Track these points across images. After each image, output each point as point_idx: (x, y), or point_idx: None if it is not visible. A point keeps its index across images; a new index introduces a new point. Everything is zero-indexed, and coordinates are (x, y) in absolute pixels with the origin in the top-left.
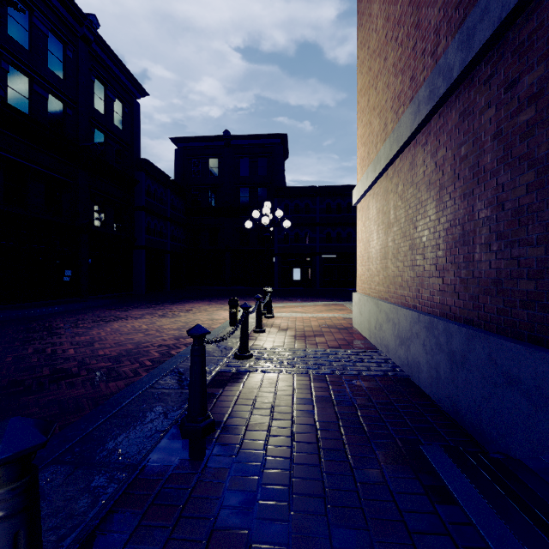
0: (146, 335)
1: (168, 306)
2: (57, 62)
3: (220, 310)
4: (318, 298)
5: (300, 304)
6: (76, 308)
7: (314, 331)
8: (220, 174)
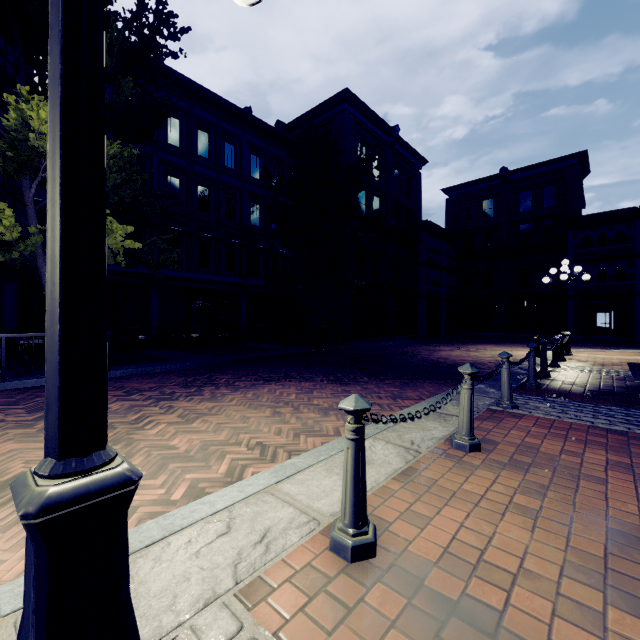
0: (472, 358)
1: (462, 346)
2: (376, 171)
3: (512, 350)
4: (633, 348)
5: (604, 351)
6: (397, 343)
7: (613, 364)
8: (495, 214)
